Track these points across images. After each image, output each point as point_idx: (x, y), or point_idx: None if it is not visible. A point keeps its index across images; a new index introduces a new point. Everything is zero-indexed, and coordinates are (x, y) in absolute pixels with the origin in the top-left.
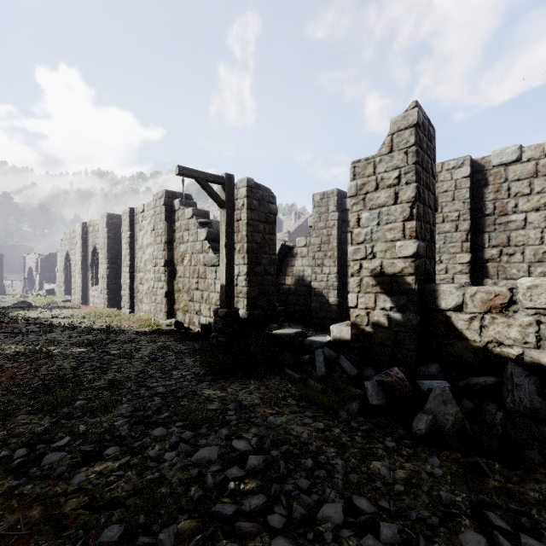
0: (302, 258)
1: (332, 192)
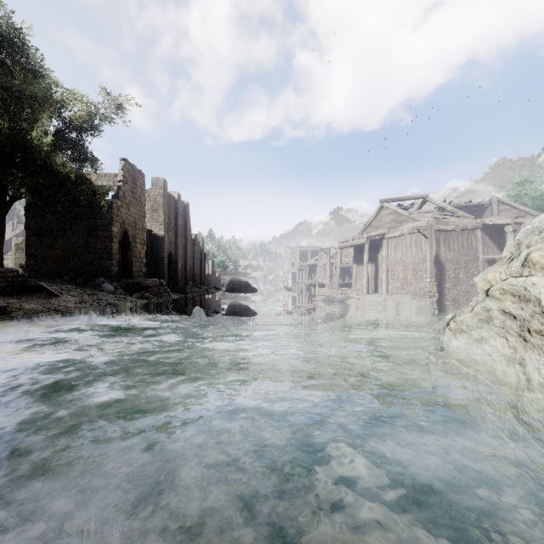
0: (8, 260)
1: (21, 238)
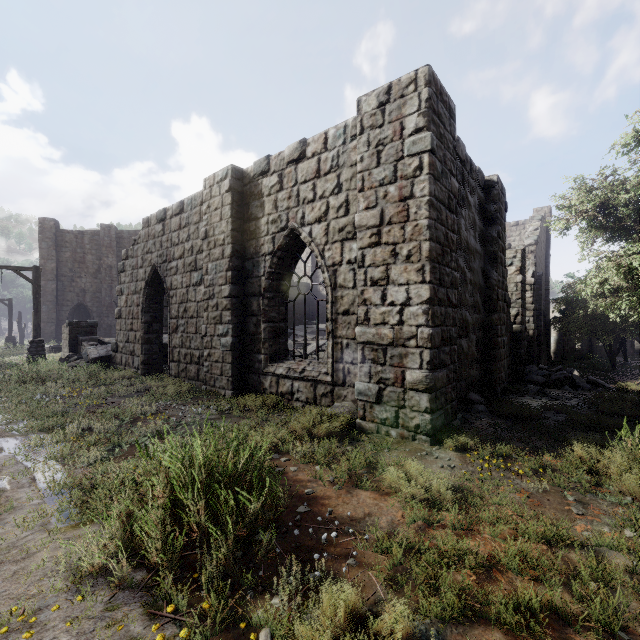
0: None
1: None
